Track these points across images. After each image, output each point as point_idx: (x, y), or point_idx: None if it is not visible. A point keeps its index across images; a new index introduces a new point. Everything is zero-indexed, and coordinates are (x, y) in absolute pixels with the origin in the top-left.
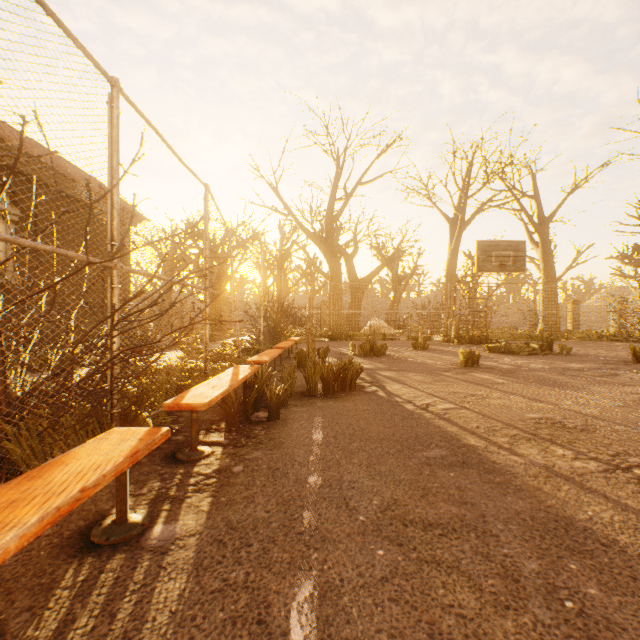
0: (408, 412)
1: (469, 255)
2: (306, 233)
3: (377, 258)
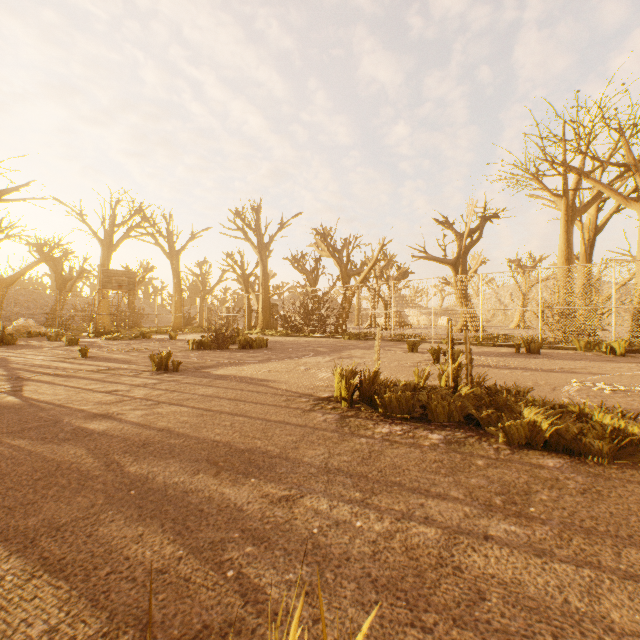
0: (0, 357)
1: (128, 268)
2: None
3: (38, 255)
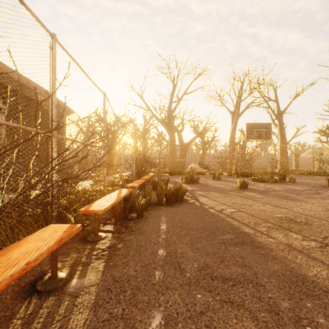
0: (211, 213)
1: (241, 131)
2: (157, 119)
3: (194, 132)
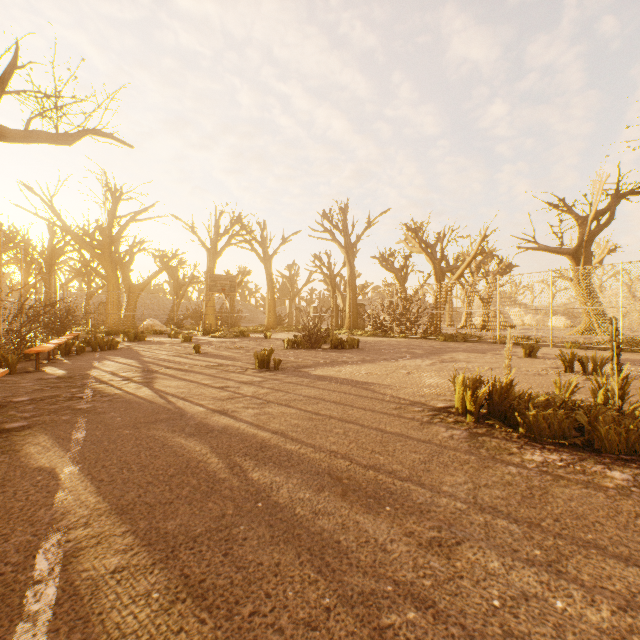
0: (135, 351)
1: (229, 273)
2: (85, 247)
3: (161, 265)
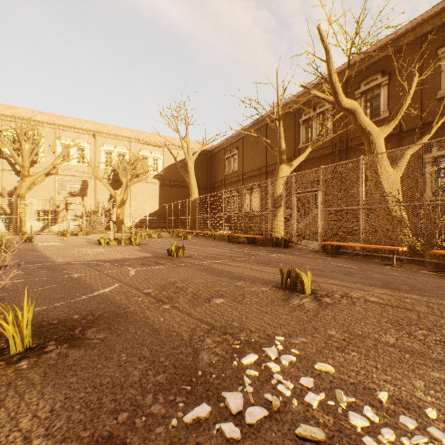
0: None
1: None
2: None
3: None
